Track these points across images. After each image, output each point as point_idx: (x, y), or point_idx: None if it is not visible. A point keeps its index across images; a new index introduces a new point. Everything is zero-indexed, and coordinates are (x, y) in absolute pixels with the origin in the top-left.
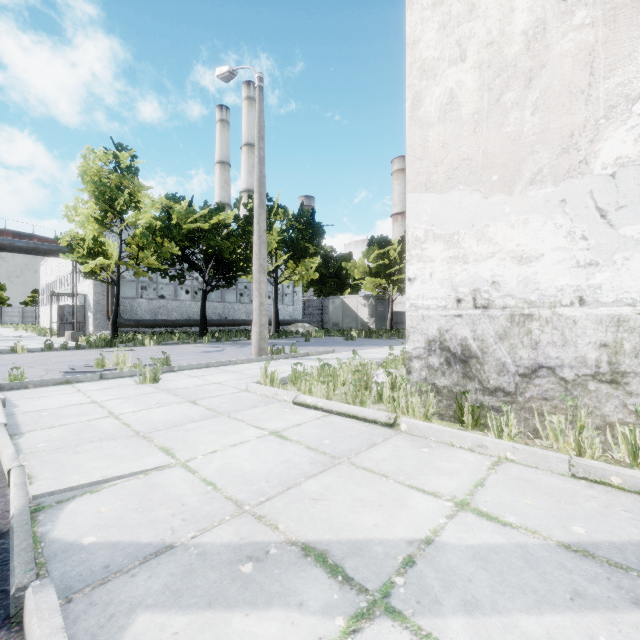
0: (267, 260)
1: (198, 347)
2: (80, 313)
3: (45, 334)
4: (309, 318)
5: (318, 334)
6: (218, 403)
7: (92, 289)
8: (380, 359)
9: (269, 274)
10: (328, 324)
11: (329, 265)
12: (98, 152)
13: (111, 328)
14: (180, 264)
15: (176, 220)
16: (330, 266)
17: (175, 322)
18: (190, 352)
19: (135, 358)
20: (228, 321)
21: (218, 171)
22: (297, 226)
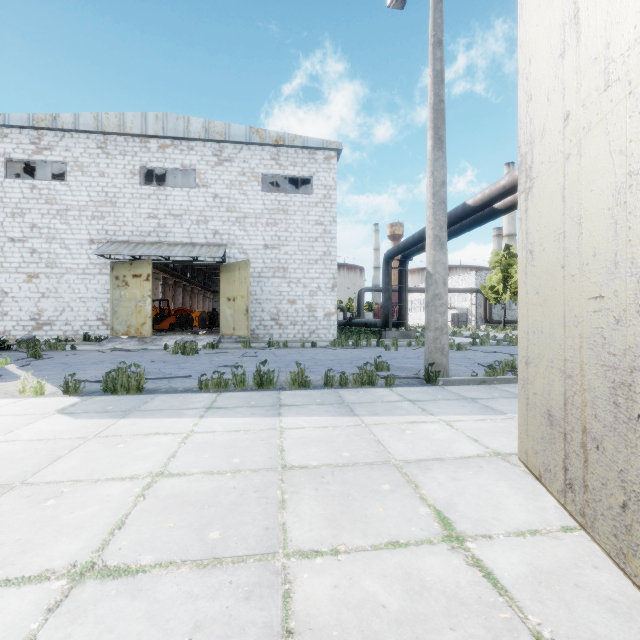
0: None
1: None
2: (464, 317)
3: None
4: None
5: None
6: None
7: (474, 306)
8: None
9: None
10: None
11: None
12: (501, 252)
13: (503, 324)
14: None
15: None
16: None
17: (515, 321)
18: None
19: None
20: None
21: None
22: None
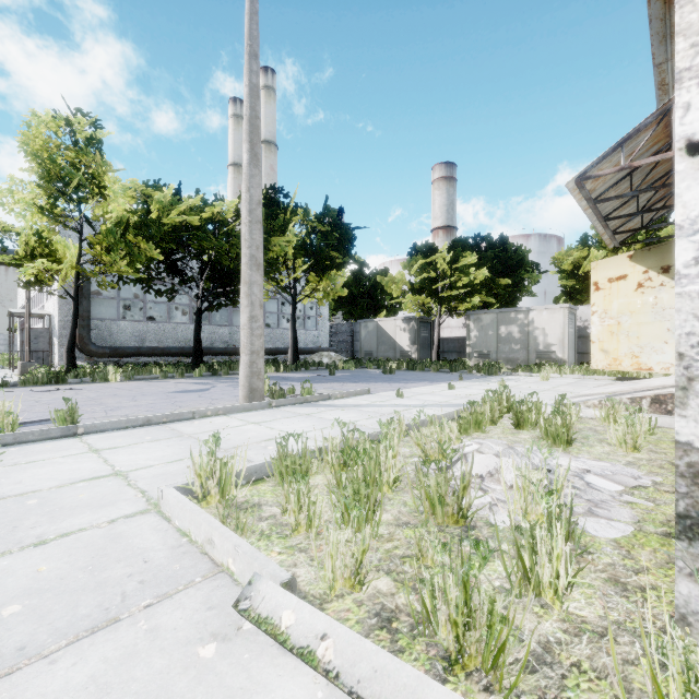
0: (285, 275)
1: (179, 384)
2: (44, 339)
3: (8, 365)
4: (337, 346)
5: (347, 365)
6: (10, 589)
7: (57, 308)
8: (442, 406)
9: (285, 289)
10: (359, 353)
11: (361, 283)
12: (44, 116)
13: (66, 357)
14: (167, 275)
15: (157, 214)
16: (362, 284)
17: (165, 350)
18: (157, 392)
19: (58, 404)
20: (235, 349)
21: (231, 175)
22: (320, 228)
